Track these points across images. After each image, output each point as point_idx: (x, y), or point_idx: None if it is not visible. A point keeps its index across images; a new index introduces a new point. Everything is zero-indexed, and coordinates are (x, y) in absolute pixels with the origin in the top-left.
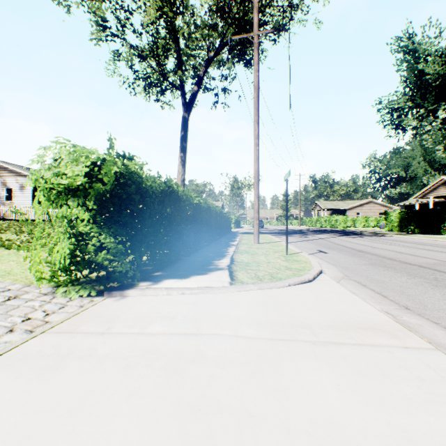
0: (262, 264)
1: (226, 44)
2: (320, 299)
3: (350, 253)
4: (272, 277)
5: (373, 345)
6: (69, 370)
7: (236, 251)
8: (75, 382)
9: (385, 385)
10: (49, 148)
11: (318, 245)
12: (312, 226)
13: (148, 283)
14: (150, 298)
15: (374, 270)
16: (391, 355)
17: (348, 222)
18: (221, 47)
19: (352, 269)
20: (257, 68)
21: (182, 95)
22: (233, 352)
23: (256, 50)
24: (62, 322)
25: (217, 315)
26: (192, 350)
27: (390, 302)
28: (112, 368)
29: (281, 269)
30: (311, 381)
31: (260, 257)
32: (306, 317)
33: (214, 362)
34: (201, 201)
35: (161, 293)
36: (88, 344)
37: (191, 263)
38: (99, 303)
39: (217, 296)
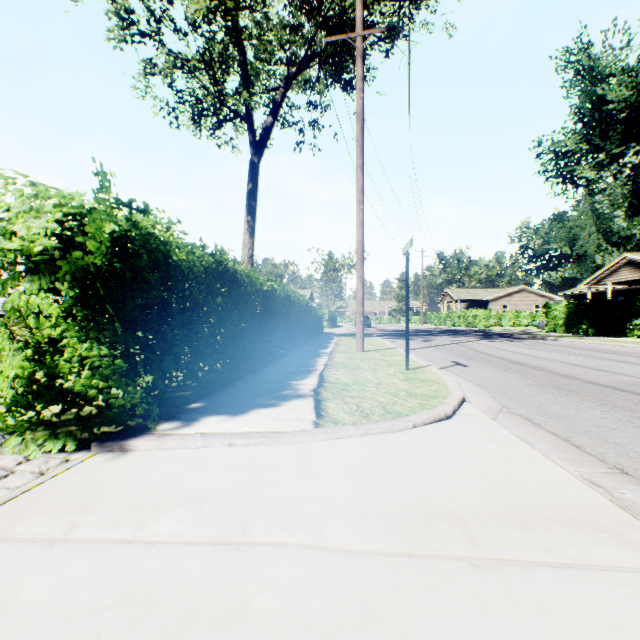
0: (369, 387)
1: (316, 56)
2: (469, 454)
3: (502, 366)
4: (385, 411)
5: (593, 569)
6: None
7: (329, 365)
8: None
9: None
10: None
11: (452, 354)
12: (440, 325)
13: (174, 424)
14: (172, 455)
15: (546, 396)
16: (637, 595)
17: (491, 319)
18: (308, 60)
19: (512, 394)
20: (361, 86)
21: (249, 130)
22: (310, 596)
23: (359, 59)
24: None
25: (286, 494)
26: (223, 591)
27: (590, 458)
28: None
29: (399, 395)
30: None
31: (365, 374)
32: (451, 496)
33: (266, 632)
34: (275, 287)
35: (192, 445)
36: (12, 574)
37: (256, 385)
38: (77, 466)
39: (290, 450)
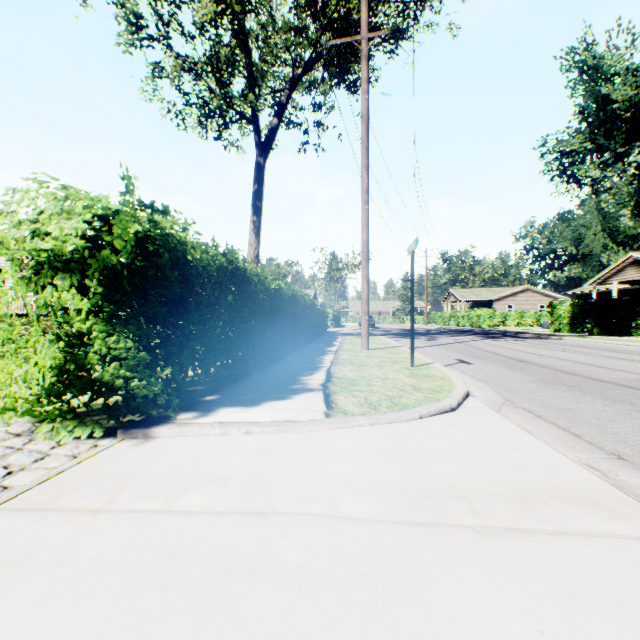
0: (375, 382)
1: (321, 57)
2: (474, 441)
3: (505, 364)
4: (392, 404)
5: (586, 535)
6: (9, 599)
7: (335, 362)
8: (12, 632)
9: (633, 631)
10: (25, 191)
11: (456, 352)
12: (444, 325)
13: (192, 414)
14: (193, 441)
15: (549, 391)
16: (624, 556)
17: (495, 319)
18: (312, 61)
19: (515, 389)
20: (366, 88)
21: (255, 131)
22: (331, 553)
23: (364, 61)
24: (32, 487)
25: (303, 473)
26: (255, 549)
27: (589, 445)
28: (95, 593)
29: (405, 390)
30: (485, 624)
31: (371, 370)
32: (457, 476)
33: (295, 579)
34: (282, 286)
35: (211, 432)
36: (65, 536)
37: (266, 380)
38: (106, 450)
39: (303, 437)
